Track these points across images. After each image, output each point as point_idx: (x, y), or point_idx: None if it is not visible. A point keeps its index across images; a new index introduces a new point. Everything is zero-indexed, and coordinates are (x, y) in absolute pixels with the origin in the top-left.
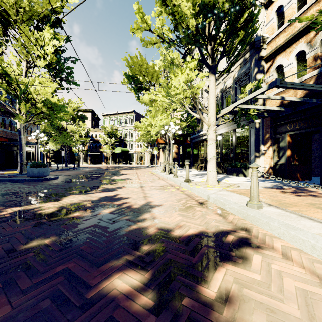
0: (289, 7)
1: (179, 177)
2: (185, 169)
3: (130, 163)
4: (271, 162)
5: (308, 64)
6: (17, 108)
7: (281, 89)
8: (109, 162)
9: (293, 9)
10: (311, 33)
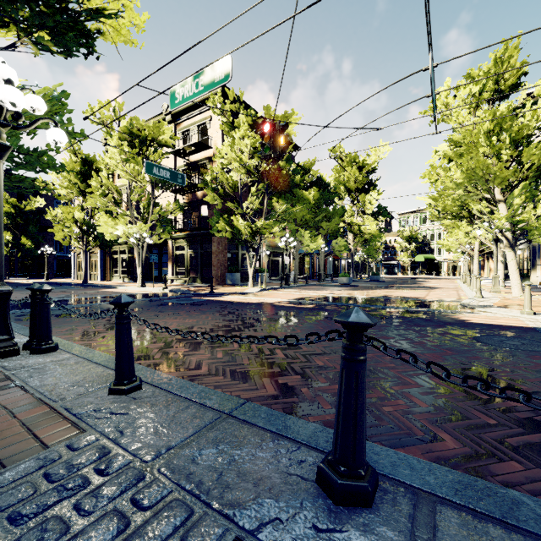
0: None
1: None
2: None
3: (437, 274)
4: None
5: None
6: (352, 239)
7: None
8: (407, 273)
9: None
10: None
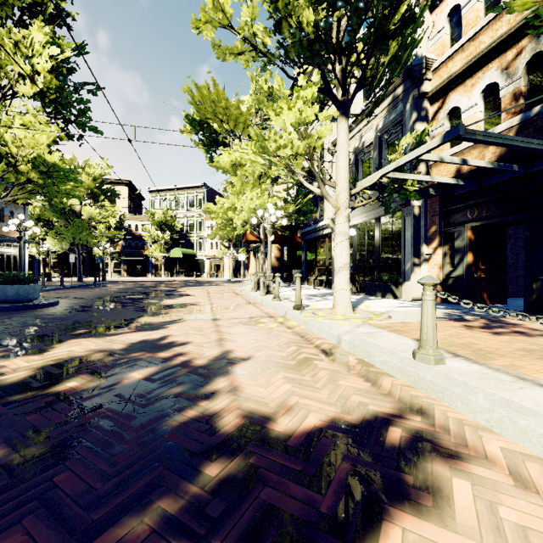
0: (471, 9)
1: (283, 300)
2: (293, 285)
3: (198, 276)
4: (441, 274)
5: (503, 105)
6: None
7: (457, 149)
8: (160, 274)
9: (477, 12)
10: (509, 53)
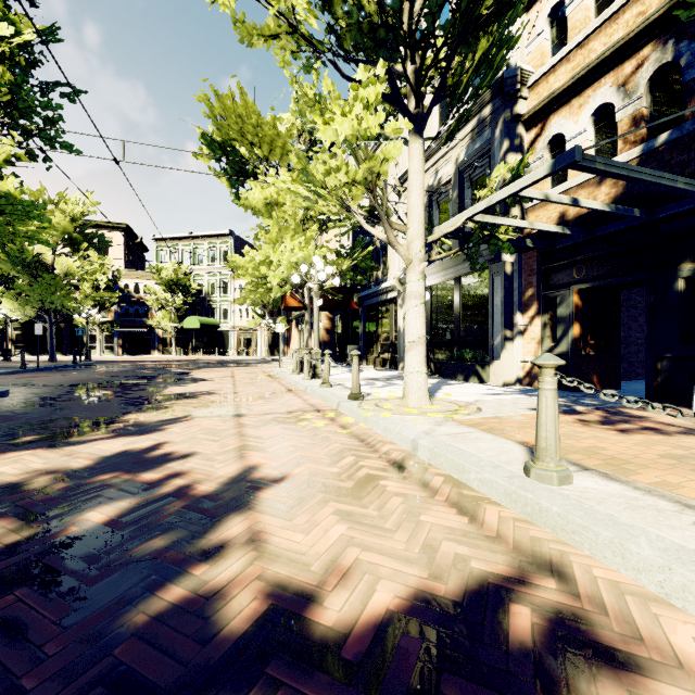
0: (578, 7)
1: (335, 386)
2: (348, 366)
3: (222, 353)
4: (539, 351)
5: (620, 133)
6: None
7: (561, 189)
8: (170, 351)
9: (586, 11)
10: (627, 65)
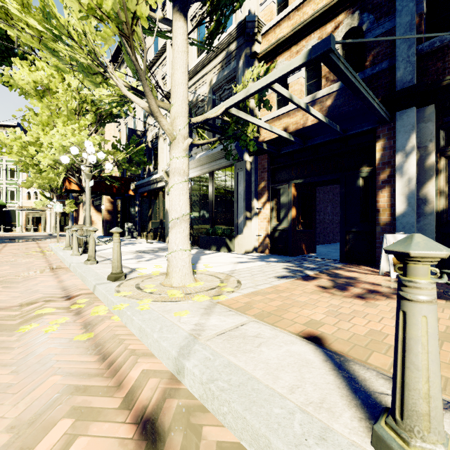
0: None
1: (102, 262)
2: (125, 239)
3: (9, 230)
4: (269, 227)
5: (324, 73)
6: None
7: (285, 110)
8: None
9: None
10: (328, 26)
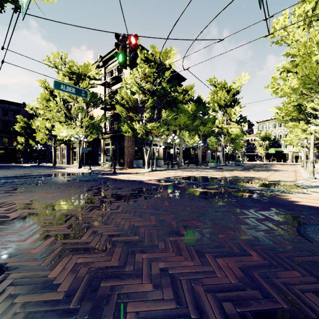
0: None
1: None
2: None
3: (284, 161)
4: None
5: None
6: (223, 138)
7: None
8: (263, 161)
9: None
10: None
